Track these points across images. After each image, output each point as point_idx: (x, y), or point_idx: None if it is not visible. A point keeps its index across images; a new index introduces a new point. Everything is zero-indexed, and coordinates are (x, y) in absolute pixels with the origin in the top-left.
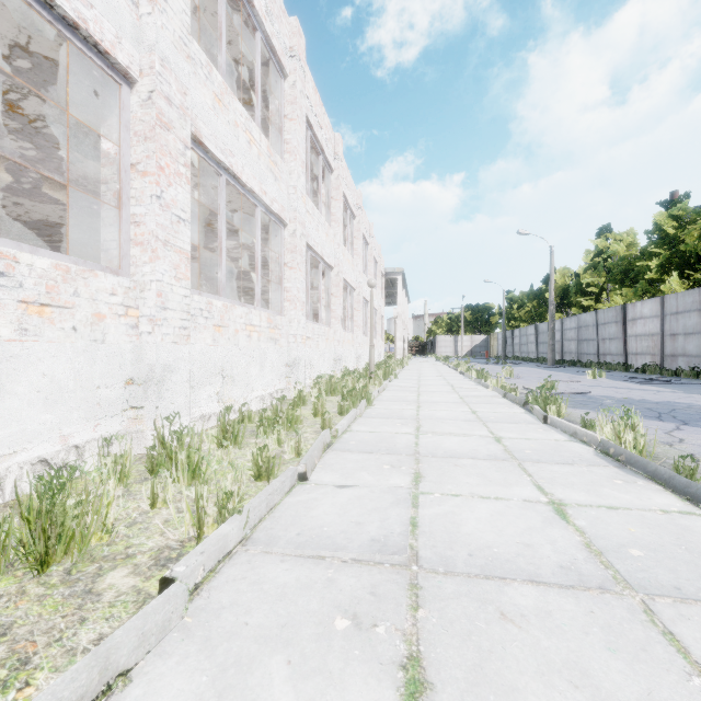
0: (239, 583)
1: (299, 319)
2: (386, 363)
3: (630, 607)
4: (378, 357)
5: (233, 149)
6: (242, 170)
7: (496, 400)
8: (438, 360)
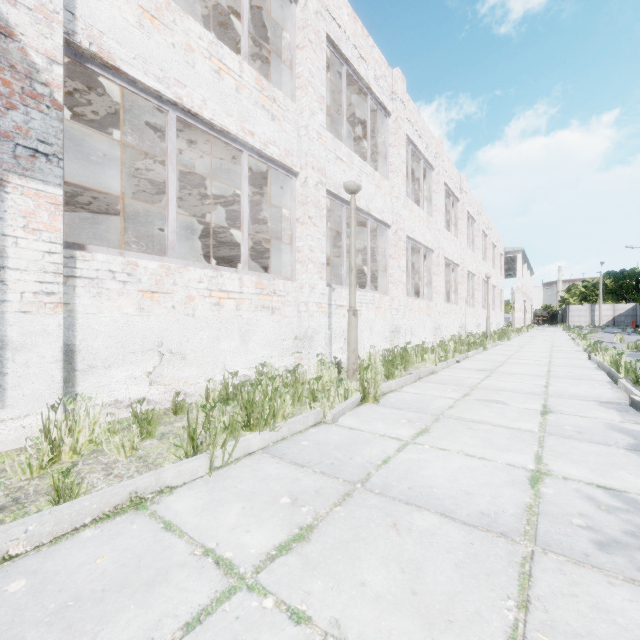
0: (449, 370)
1: (441, 303)
2: (502, 330)
3: (544, 377)
4: (496, 326)
5: (414, 229)
6: (417, 236)
7: (576, 352)
8: (563, 330)
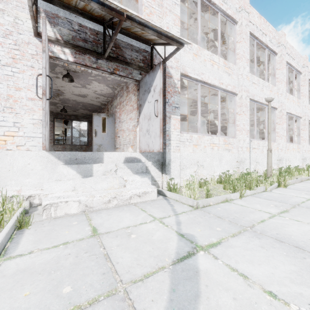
0: None
1: (306, 145)
2: None
3: None
4: None
5: (290, 107)
6: (291, 111)
7: None
8: None
